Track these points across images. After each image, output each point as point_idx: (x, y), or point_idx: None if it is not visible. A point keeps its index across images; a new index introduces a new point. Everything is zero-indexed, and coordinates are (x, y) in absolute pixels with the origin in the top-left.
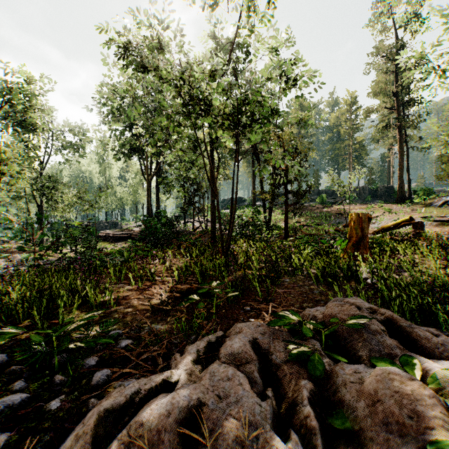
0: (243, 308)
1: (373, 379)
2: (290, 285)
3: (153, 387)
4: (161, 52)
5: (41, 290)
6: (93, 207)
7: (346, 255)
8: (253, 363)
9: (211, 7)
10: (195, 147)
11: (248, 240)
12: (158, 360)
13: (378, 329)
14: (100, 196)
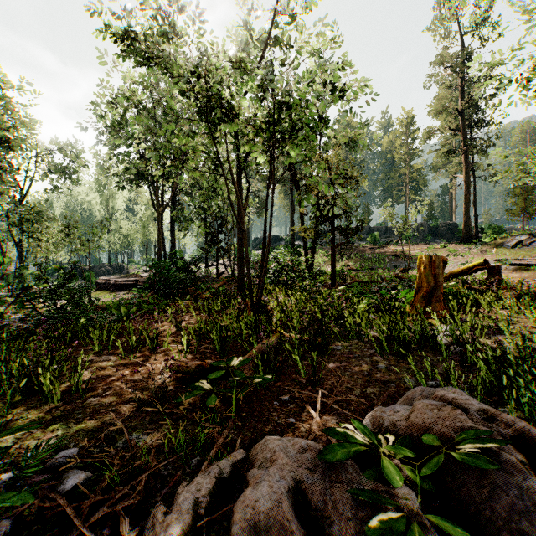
0: (277, 397)
1: None
2: (344, 355)
3: None
4: (173, 44)
5: None
6: (87, 246)
7: (414, 311)
8: None
9: None
10: (215, 167)
11: (286, 289)
12: (122, 526)
13: (514, 462)
14: (96, 233)
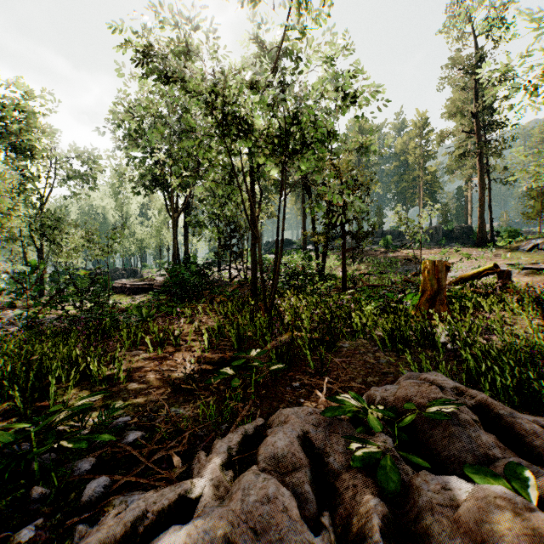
0: (290, 384)
1: (473, 504)
2: (350, 351)
3: (165, 508)
4: (189, 59)
5: (29, 361)
6: (106, 251)
7: (418, 313)
8: (303, 470)
9: (251, 3)
10: (231, 178)
11: (297, 292)
12: (176, 463)
13: (469, 419)
14: (114, 238)
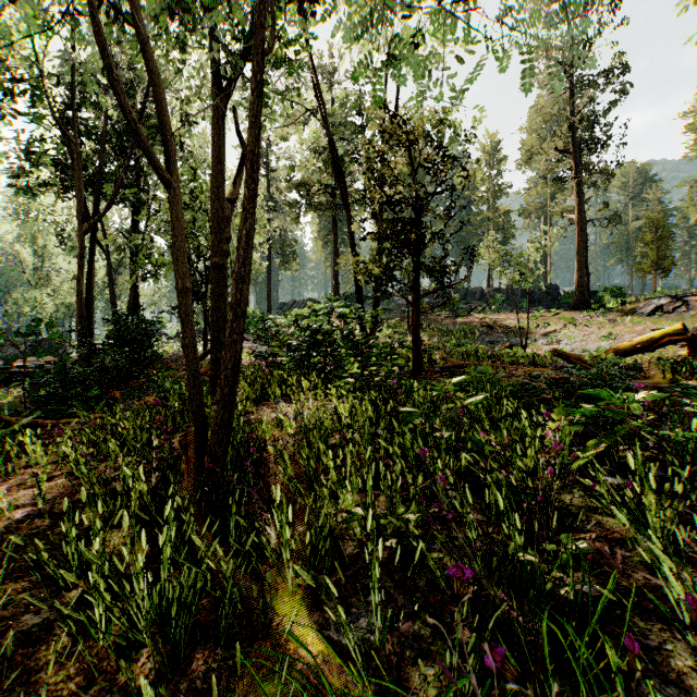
0: None
1: None
2: None
3: None
4: None
5: None
6: None
7: None
8: None
9: None
10: None
11: None
12: None
13: None
14: None
